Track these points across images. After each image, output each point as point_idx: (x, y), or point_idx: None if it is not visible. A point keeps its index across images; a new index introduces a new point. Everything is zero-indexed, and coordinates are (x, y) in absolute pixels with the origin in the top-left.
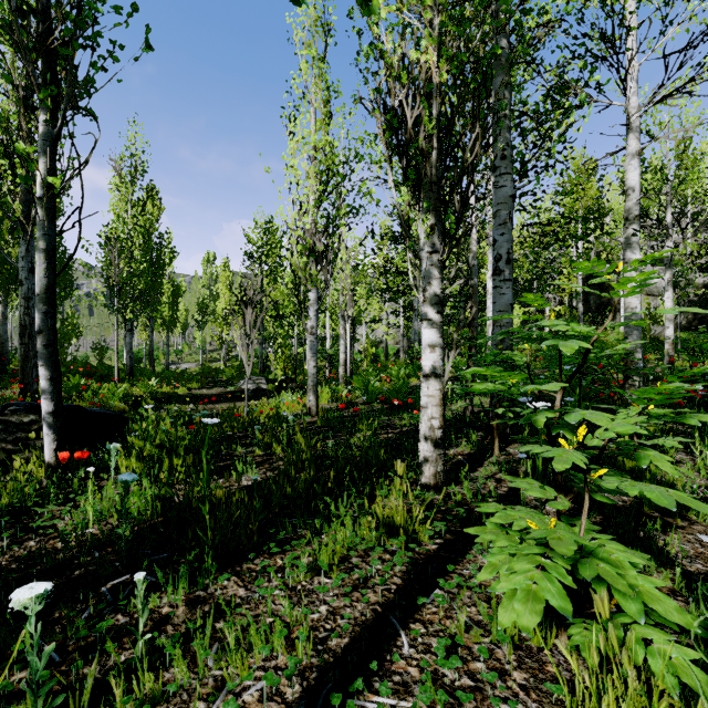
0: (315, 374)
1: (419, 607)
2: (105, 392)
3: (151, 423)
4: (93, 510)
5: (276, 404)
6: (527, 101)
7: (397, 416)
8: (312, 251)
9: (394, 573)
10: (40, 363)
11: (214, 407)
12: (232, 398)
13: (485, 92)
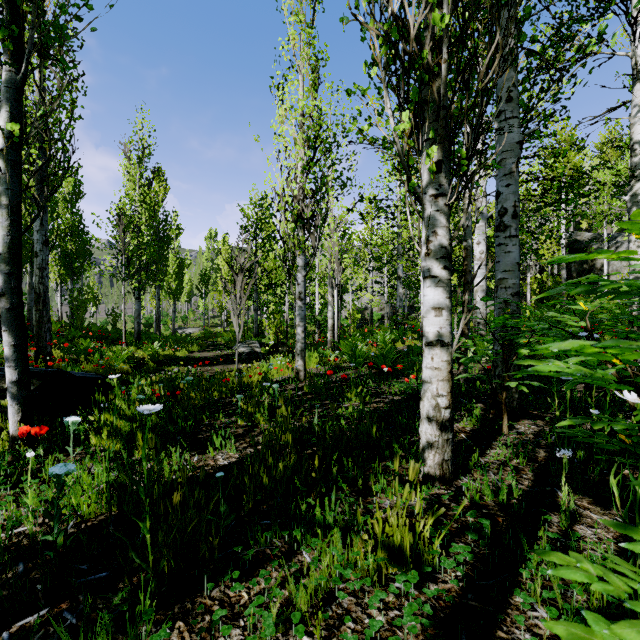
0: (303, 339)
1: None
2: (110, 354)
3: (117, 394)
4: (38, 500)
5: (266, 368)
6: (536, 36)
7: (386, 382)
8: (300, 217)
9: (404, 636)
10: (3, 328)
11: (210, 369)
12: (228, 361)
13: None
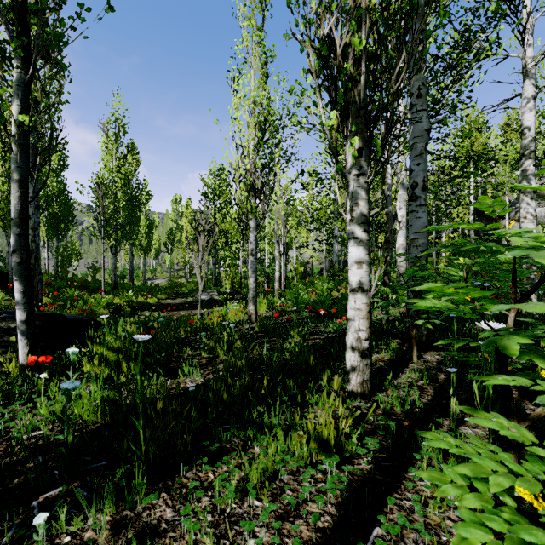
0: (255, 288)
1: None
2: (92, 301)
3: (107, 331)
4: (48, 412)
5: (223, 312)
6: (440, 45)
7: (323, 323)
8: (252, 187)
9: (327, 499)
10: (14, 278)
11: (176, 314)
12: (191, 307)
13: (410, 21)
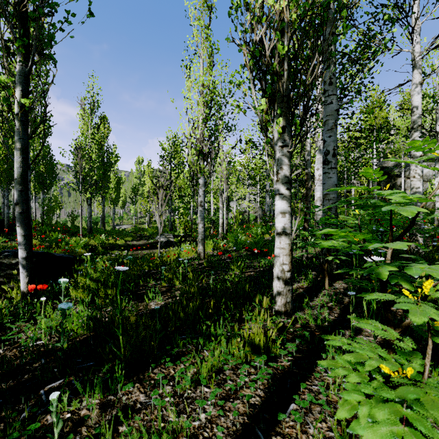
0: (203, 232)
1: (279, 420)
2: (73, 243)
3: (89, 265)
4: (46, 327)
5: (178, 251)
6: (347, 44)
7: (256, 260)
8: (201, 152)
9: (258, 386)
10: (17, 224)
11: (140, 252)
12: (152, 247)
13: (321, 30)
